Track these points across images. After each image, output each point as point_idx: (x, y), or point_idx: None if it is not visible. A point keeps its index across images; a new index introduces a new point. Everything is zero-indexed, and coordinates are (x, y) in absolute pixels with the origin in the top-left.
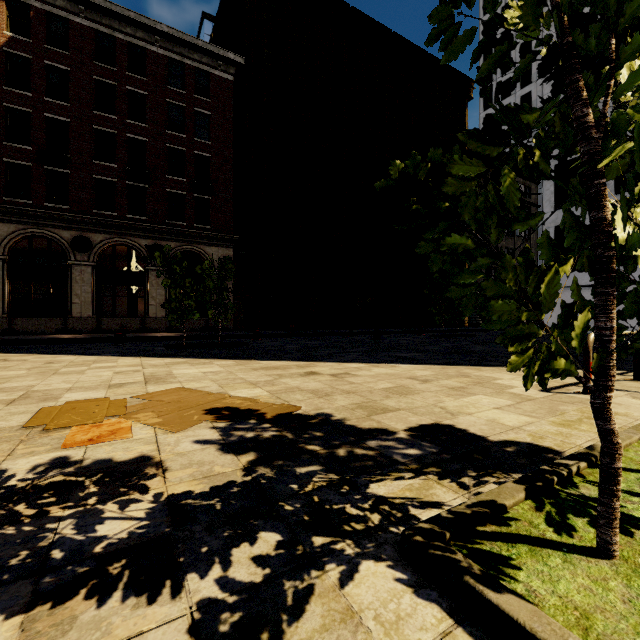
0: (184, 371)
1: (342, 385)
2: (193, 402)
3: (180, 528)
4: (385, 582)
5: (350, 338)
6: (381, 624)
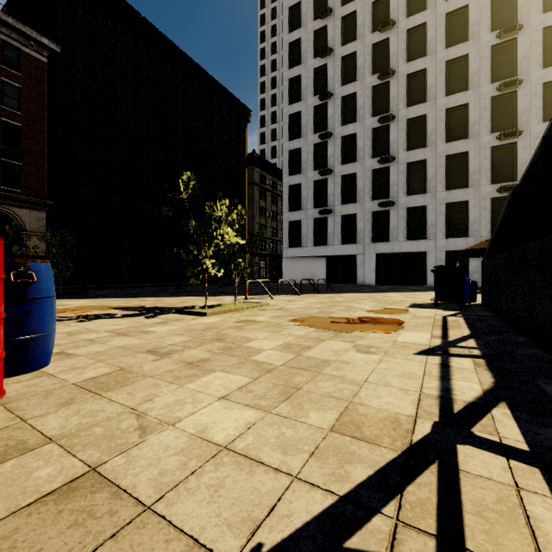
0: (69, 303)
1: (160, 302)
2: (100, 307)
3: (132, 315)
4: (172, 314)
5: (160, 288)
6: (171, 315)
